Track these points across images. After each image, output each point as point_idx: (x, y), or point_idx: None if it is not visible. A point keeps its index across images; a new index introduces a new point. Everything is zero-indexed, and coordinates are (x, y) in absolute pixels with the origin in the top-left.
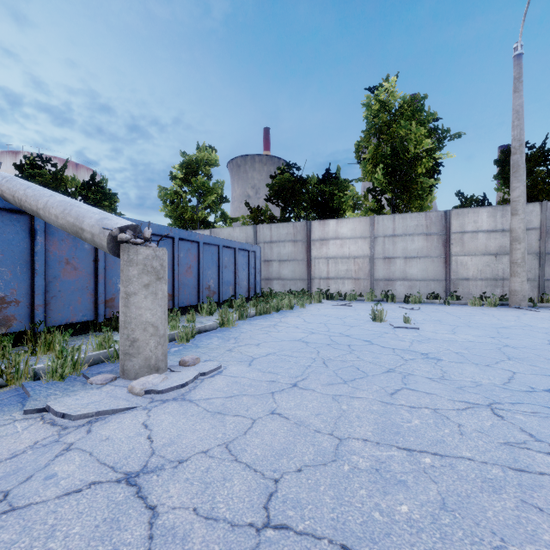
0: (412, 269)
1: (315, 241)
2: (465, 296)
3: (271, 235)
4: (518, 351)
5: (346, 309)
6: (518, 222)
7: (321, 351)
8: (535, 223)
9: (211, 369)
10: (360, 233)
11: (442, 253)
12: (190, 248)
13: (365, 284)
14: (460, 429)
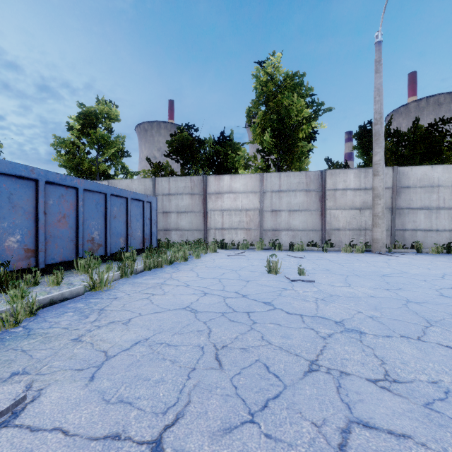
0: (294, 221)
1: (211, 194)
2: (337, 244)
3: (170, 187)
4: (428, 310)
5: (240, 259)
6: (379, 181)
7: (214, 328)
8: (389, 184)
9: None
10: (251, 188)
11: (319, 207)
12: (64, 195)
13: (256, 234)
14: None
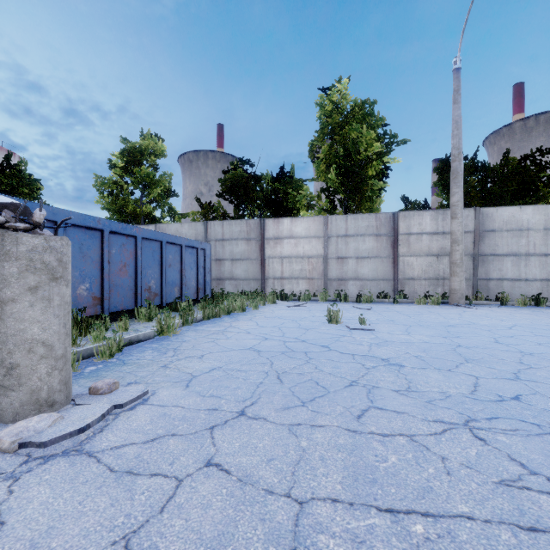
0: (363, 269)
1: (269, 239)
2: (411, 295)
3: (223, 232)
4: (472, 352)
5: (301, 310)
6: (457, 225)
7: (275, 361)
8: (470, 227)
9: (132, 398)
10: (314, 232)
11: (390, 253)
12: (125, 244)
13: (319, 284)
14: (445, 465)
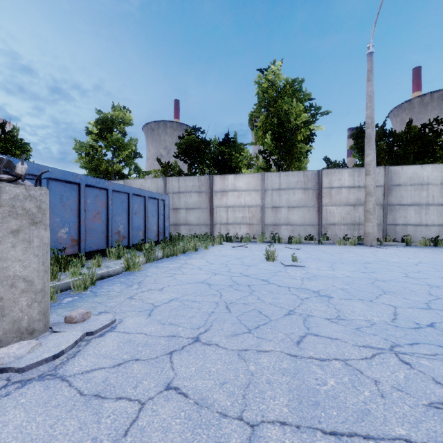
0: (293, 216)
1: (217, 192)
2: (332, 238)
3: (179, 186)
4: (388, 285)
5: (243, 250)
6: (370, 180)
7: (224, 293)
8: (381, 182)
9: (102, 326)
10: (253, 186)
11: (315, 203)
12: (98, 195)
13: (257, 229)
14: (378, 388)
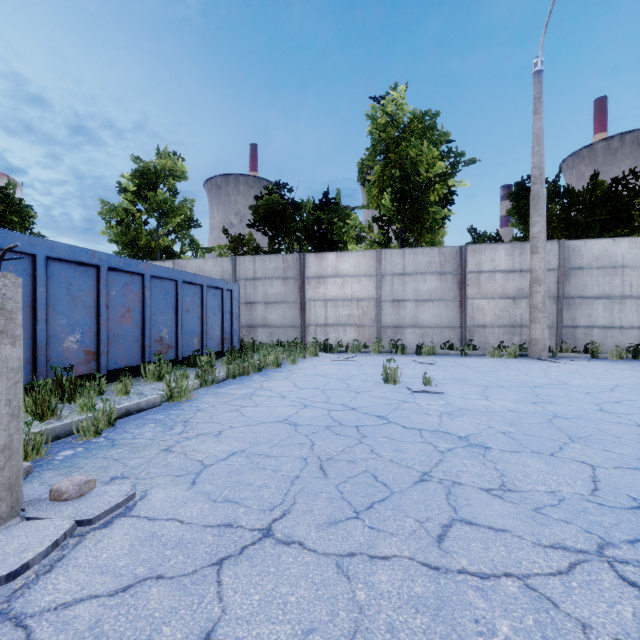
0: (424, 314)
1: (311, 278)
2: (481, 346)
3: (255, 269)
4: (575, 426)
5: (349, 366)
6: (539, 261)
7: (317, 441)
8: (554, 264)
9: (109, 508)
10: (365, 270)
11: (457, 295)
12: (128, 283)
13: (371, 333)
14: None
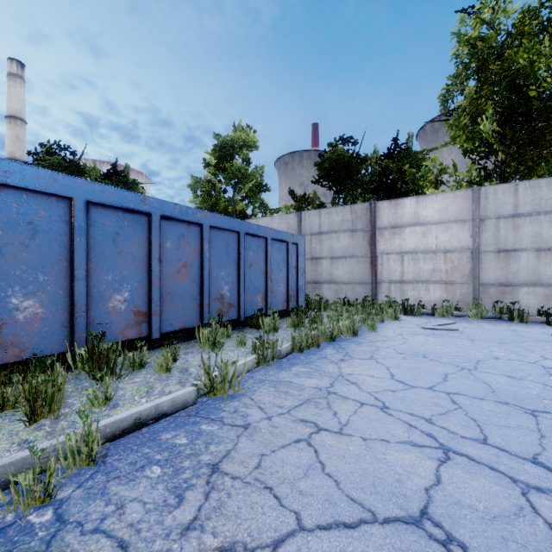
0: (550, 268)
1: (383, 229)
2: None
3: (321, 223)
4: None
5: (455, 339)
6: None
7: None
8: None
9: None
10: (455, 214)
11: None
12: (185, 234)
13: (464, 291)
14: None
